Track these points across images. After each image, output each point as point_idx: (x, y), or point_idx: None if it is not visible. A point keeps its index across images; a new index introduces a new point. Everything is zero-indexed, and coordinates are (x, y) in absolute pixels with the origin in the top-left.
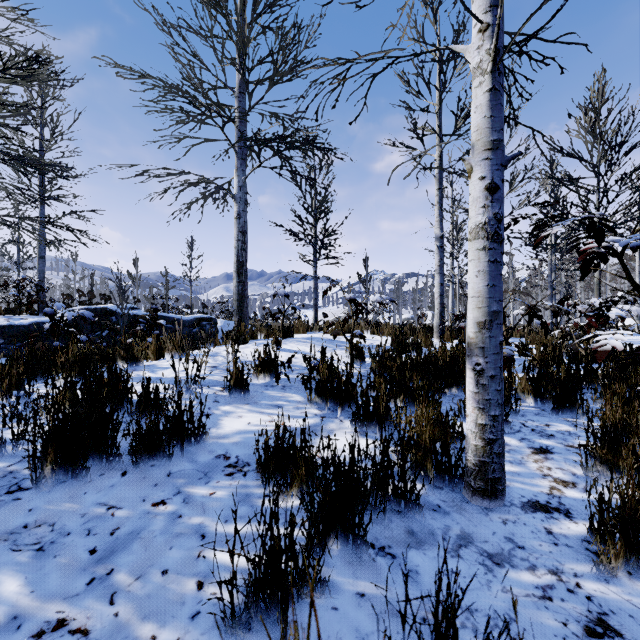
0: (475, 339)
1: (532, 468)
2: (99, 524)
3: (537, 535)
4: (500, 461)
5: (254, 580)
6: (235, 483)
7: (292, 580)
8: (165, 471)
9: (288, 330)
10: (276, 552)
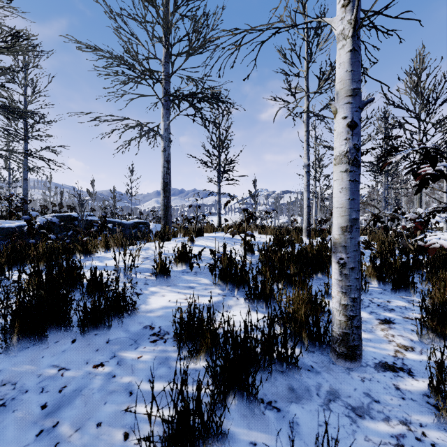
0: (339, 239)
1: (380, 335)
2: (51, 383)
3: (388, 391)
4: (358, 332)
5: (168, 436)
6: (157, 348)
7: (199, 433)
8: (105, 339)
9: (199, 231)
10: (186, 412)
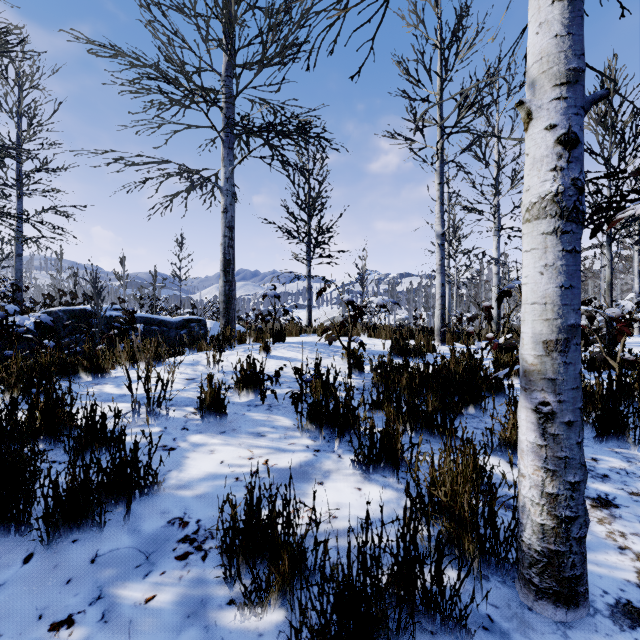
0: (540, 366)
1: (600, 534)
2: None
3: None
4: (579, 548)
5: None
6: (187, 575)
7: None
8: (90, 552)
9: (279, 334)
10: None
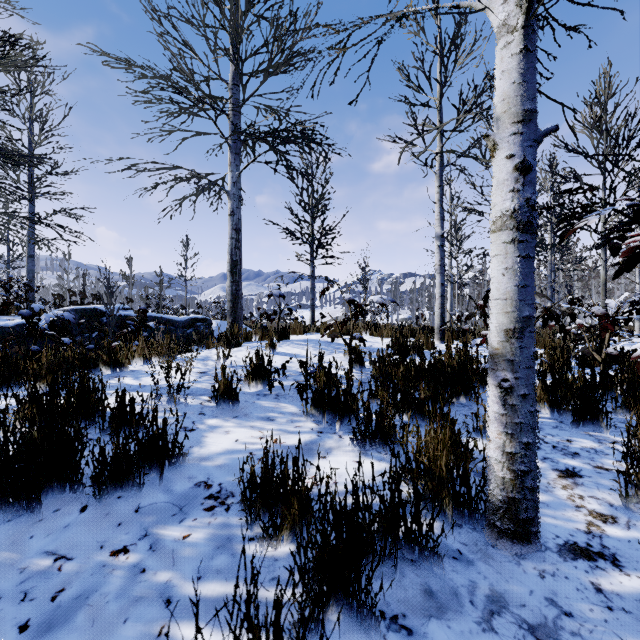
0: (502, 350)
1: (562, 497)
2: (40, 583)
3: (584, 594)
4: (533, 497)
5: None
6: (215, 521)
7: None
8: (133, 505)
9: (284, 332)
10: None
